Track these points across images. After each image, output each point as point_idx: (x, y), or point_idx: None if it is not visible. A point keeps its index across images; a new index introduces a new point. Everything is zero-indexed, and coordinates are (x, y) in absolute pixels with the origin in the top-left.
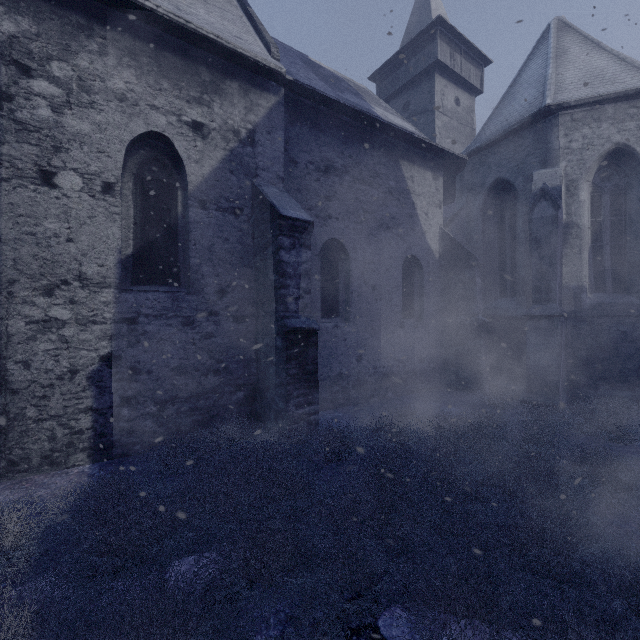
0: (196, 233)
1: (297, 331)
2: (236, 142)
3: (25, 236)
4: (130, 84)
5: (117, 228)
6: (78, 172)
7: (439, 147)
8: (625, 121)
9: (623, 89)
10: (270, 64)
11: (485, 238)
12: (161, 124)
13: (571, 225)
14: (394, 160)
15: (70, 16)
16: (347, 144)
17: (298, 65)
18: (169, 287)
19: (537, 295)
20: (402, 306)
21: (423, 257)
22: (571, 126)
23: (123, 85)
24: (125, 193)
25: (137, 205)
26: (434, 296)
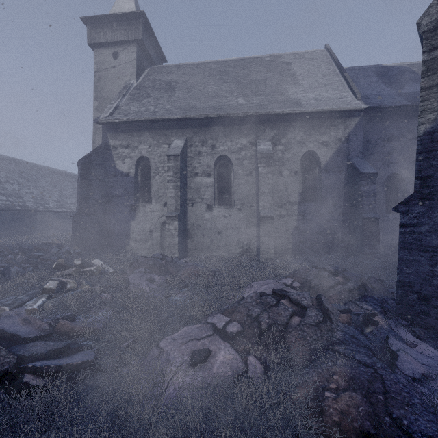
0: (324, 182)
1: (368, 218)
2: (340, 143)
3: (275, 191)
4: (302, 137)
5: (298, 185)
6: (288, 170)
7: None
8: None
9: None
10: (356, 108)
11: None
12: (311, 146)
13: None
14: None
15: (286, 123)
16: (403, 122)
17: (372, 83)
18: (313, 203)
19: None
20: None
21: None
22: None
23: (300, 138)
24: (299, 172)
25: (303, 176)
26: None
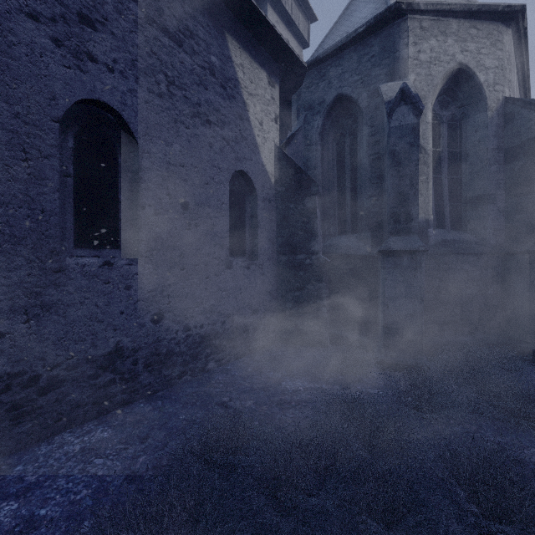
0: None
1: None
2: None
3: None
4: None
5: None
6: None
7: (277, 32)
8: (467, 41)
9: (468, 2)
10: None
11: (324, 166)
12: None
13: (419, 149)
14: (218, 28)
15: None
16: None
17: None
18: None
19: (395, 225)
20: (230, 239)
21: (257, 177)
22: (420, 34)
23: None
24: None
25: None
26: (270, 229)
